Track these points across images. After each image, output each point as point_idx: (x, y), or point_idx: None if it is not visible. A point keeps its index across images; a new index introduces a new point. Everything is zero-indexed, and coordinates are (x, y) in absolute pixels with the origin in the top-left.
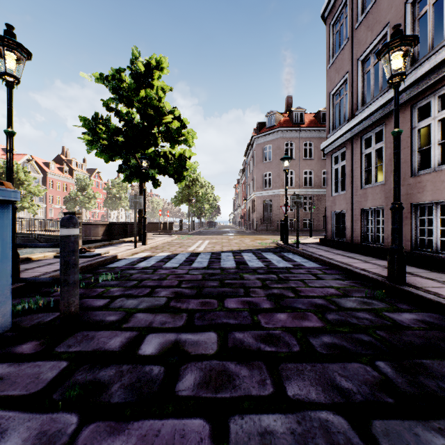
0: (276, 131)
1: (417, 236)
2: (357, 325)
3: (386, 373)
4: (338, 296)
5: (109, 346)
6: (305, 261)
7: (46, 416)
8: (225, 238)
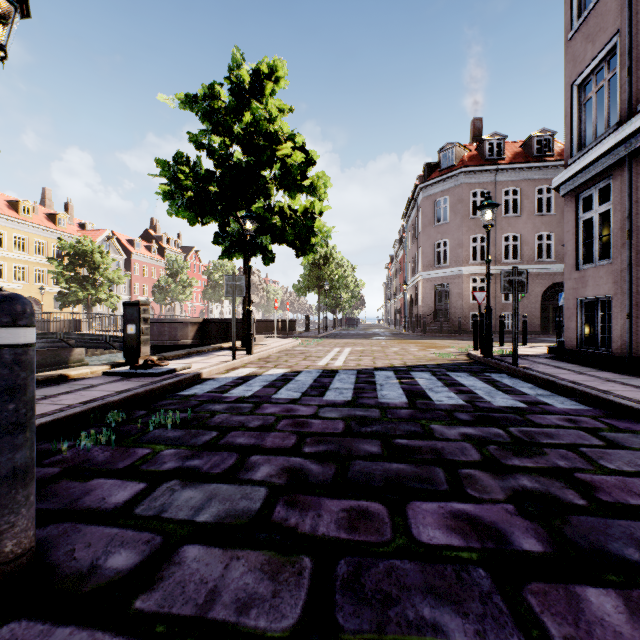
0: (456, 174)
1: None
2: None
3: None
4: None
5: None
6: (546, 395)
7: None
8: (376, 345)
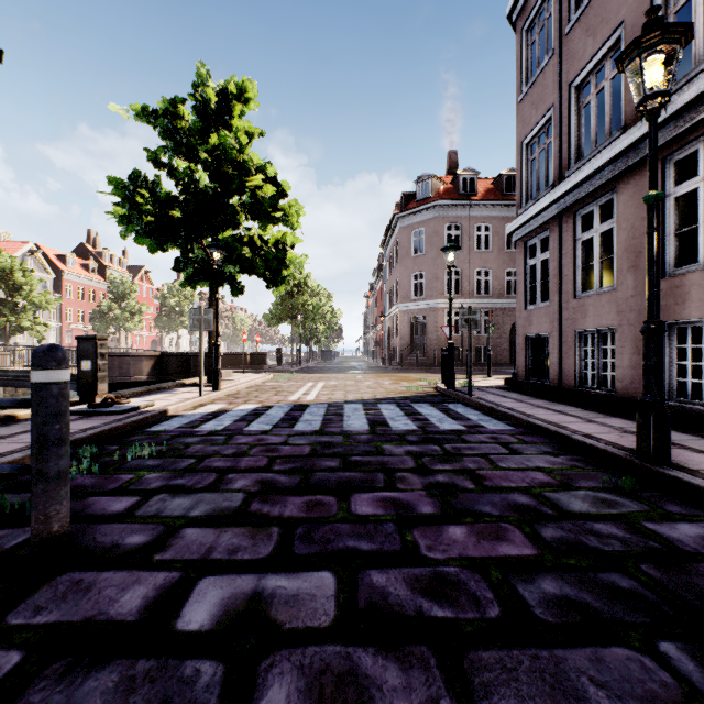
0: (432, 207)
1: (673, 376)
2: (602, 552)
3: (689, 676)
4: (554, 488)
5: (118, 609)
6: (486, 420)
7: None
8: (351, 379)
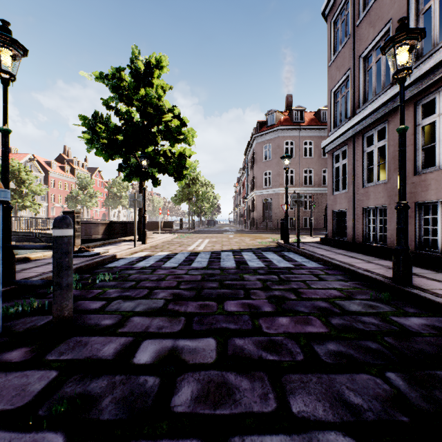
0: (276, 130)
1: (421, 235)
2: (364, 331)
3: (398, 386)
4: (342, 298)
5: (102, 354)
6: (306, 261)
7: (29, 436)
8: (225, 237)
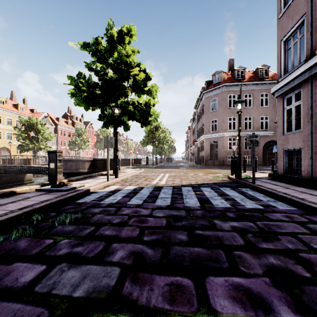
0: (221, 86)
1: None
2: None
3: None
4: None
5: None
6: (272, 200)
7: None
8: (182, 172)
